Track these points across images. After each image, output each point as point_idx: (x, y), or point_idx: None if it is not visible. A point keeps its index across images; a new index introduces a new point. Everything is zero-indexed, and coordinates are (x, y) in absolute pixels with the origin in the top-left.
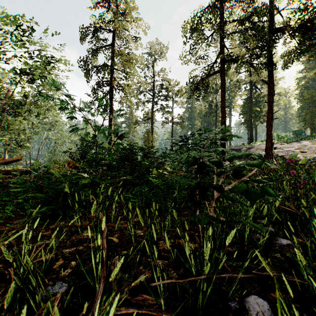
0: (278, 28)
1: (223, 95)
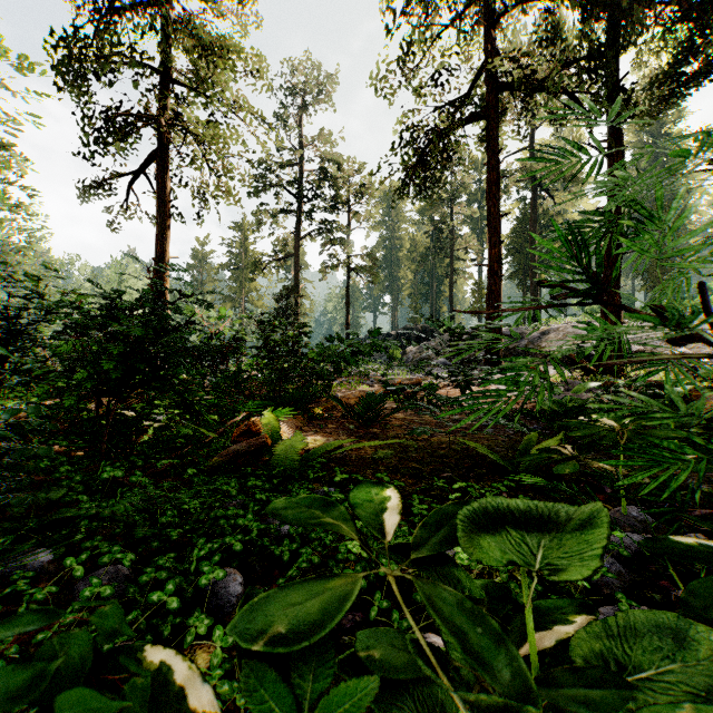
0: None
1: (494, 180)
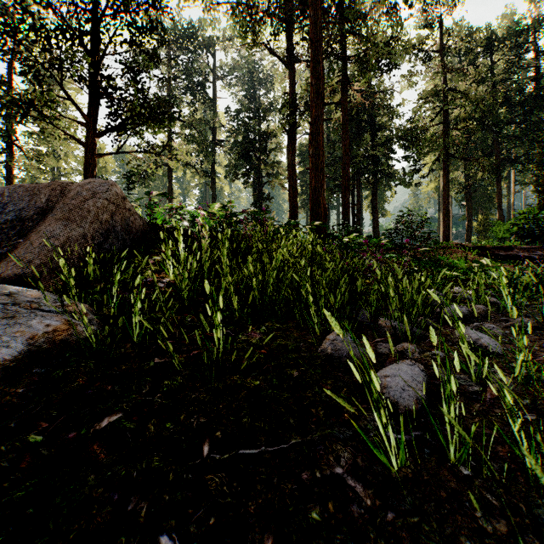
0: (220, 141)
1: (171, 190)
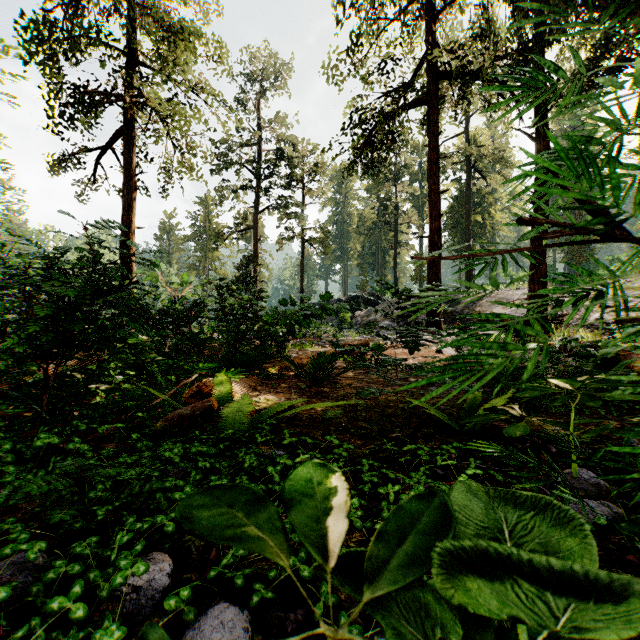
0: None
1: (435, 160)
